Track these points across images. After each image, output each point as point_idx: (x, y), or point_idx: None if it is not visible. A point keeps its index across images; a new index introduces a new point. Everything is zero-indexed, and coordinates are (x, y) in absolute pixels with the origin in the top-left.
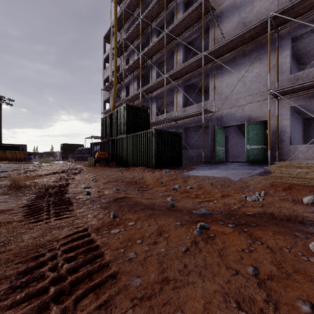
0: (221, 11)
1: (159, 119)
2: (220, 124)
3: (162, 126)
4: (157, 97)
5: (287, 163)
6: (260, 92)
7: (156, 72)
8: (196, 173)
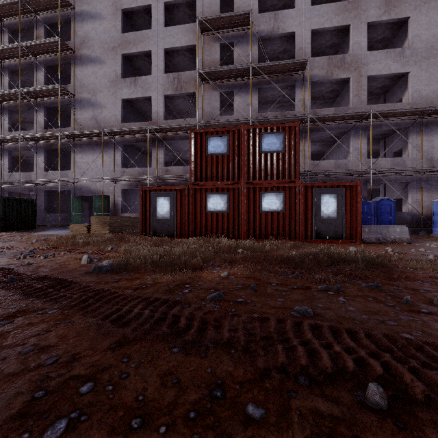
0: (80, 99)
1: (12, 180)
2: (79, 193)
3: (18, 186)
4: (11, 150)
5: (74, 224)
6: (98, 178)
7: (9, 120)
8: (41, 233)
